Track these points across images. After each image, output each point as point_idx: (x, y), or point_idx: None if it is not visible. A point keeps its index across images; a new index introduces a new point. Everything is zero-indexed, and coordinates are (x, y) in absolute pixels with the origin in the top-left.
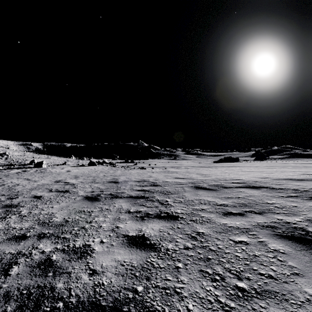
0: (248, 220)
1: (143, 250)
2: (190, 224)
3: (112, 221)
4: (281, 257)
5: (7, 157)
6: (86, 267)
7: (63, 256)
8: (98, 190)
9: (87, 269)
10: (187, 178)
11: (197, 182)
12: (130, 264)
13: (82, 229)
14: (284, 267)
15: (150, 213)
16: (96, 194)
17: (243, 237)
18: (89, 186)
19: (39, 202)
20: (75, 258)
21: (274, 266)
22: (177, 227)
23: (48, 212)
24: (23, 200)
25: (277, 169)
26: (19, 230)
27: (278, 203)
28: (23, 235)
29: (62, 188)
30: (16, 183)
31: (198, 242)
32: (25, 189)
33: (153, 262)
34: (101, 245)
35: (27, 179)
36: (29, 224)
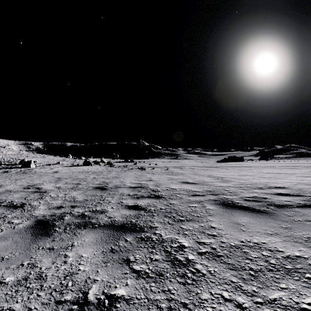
0: None
1: None
2: None
3: None
4: None
5: None
6: None
7: None
8: (68, 205)
9: None
10: (199, 183)
11: (218, 191)
12: None
13: None
14: None
15: None
16: (60, 213)
17: None
18: (63, 195)
19: None
20: None
21: None
22: None
23: None
24: None
25: (308, 171)
26: None
27: None
28: None
29: (21, 200)
30: None
31: None
32: None
33: None
34: None
35: None
36: None
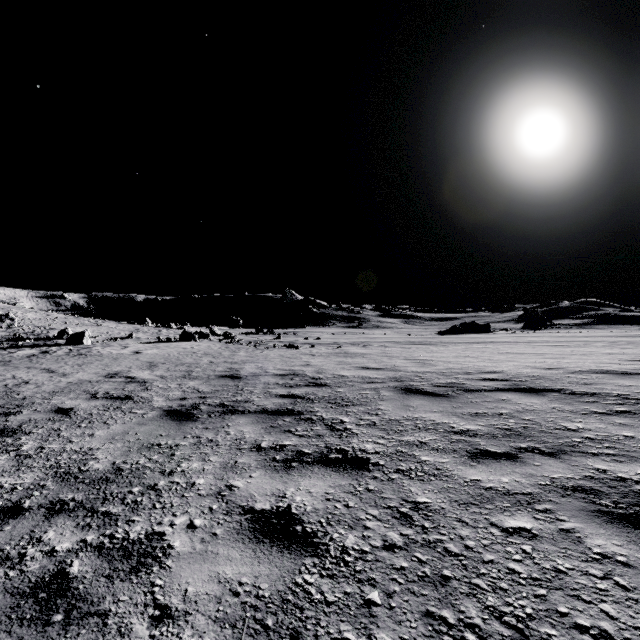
0: (528, 471)
1: (287, 550)
2: (395, 480)
3: (219, 471)
4: (623, 577)
5: (12, 322)
6: (146, 598)
7: (97, 564)
8: (195, 396)
9: (150, 605)
10: (385, 369)
11: (406, 378)
12: (254, 592)
13: (149, 491)
14: (636, 607)
15: (306, 452)
16: (190, 404)
17: (522, 517)
18: (177, 386)
19: (65, 422)
20: (125, 570)
21: (609, 604)
22: (366, 488)
23: (81, 447)
24: (31, 418)
25: (573, 350)
26: (8, 492)
27: (591, 429)
28: (14, 506)
29: (119, 391)
30: (23, 378)
31: (416, 530)
32: (39, 393)
33: (309, 585)
34: (188, 535)
35: (47, 370)
36: (34, 476)
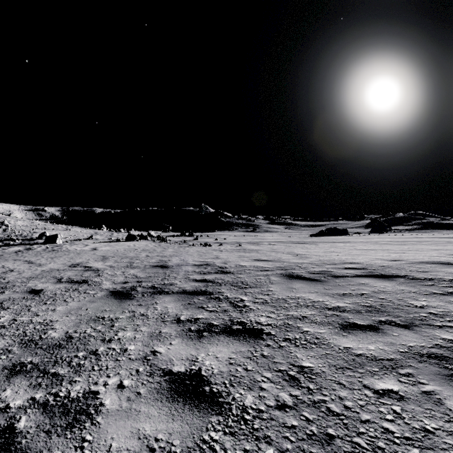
0: (389, 340)
1: (196, 409)
2: (284, 347)
3: (146, 339)
4: None
5: (6, 228)
6: (76, 452)
7: (40, 420)
8: (133, 280)
9: None
10: (273, 261)
11: (289, 267)
12: (168, 449)
13: (91, 355)
14: None
15: (214, 324)
16: (129, 286)
17: (389, 380)
18: (121, 273)
19: (35, 300)
20: (62, 426)
21: None
22: (261, 354)
23: (44, 319)
24: (10, 297)
25: (409, 247)
26: None
27: (433, 306)
28: None
29: (78, 277)
30: (10, 267)
31: (303, 391)
32: (20, 279)
33: (214, 442)
34: (117, 394)
35: (28, 262)
36: (5, 342)
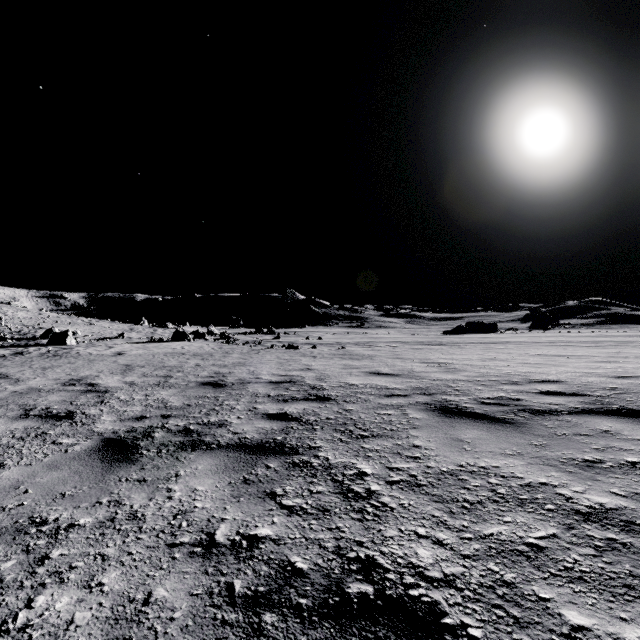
0: None
1: None
2: None
3: (96, 639)
4: None
5: None
6: None
7: None
8: (157, 414)
9: None
10: (402, 375)
11: (435, 389)
12: None
13: None
14: None
15: (297, 569)
16: (143, 428)
17: None
18: (142, 397)
19: None
20: None
21: None
22: None
23: None
24: None
25: (616, 351)
26: None
27: None
28: None
29: (64, 406)
30: None
31: None
32: None
33: None
34: None
35: (1, 376)
36: None
